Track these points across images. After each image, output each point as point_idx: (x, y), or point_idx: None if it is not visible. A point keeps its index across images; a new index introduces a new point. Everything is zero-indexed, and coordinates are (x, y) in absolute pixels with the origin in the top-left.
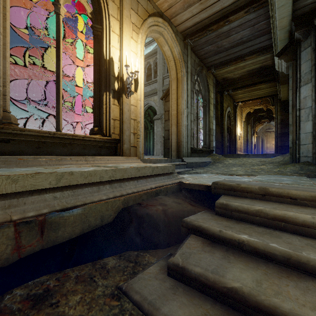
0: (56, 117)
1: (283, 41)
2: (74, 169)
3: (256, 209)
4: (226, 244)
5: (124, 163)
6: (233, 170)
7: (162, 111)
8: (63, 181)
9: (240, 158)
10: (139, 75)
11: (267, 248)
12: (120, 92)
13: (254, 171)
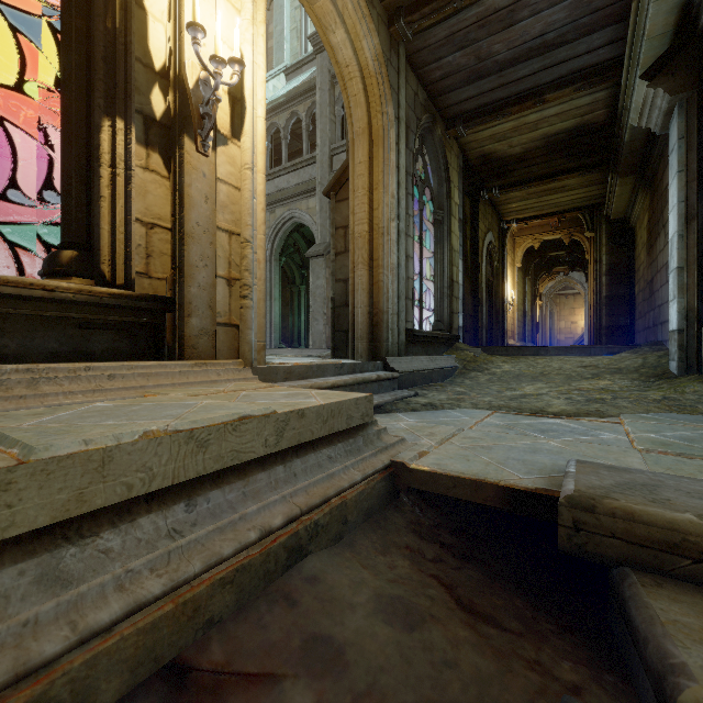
0: None
1: (658, 42)
2: None
3: None
4: None
5: (183, 387)
6: (531, 394)
7: (328, 236)
8: None
9: (528, 358)
10: (250, 82)
11: None
12: (173, 127)
13: (593, 399)
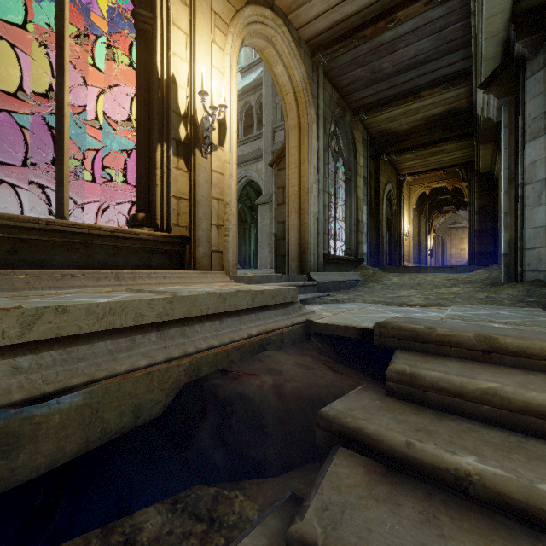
0: (55, 190)
1: (492, 61)
2: (77, 299)
3: (481, 387)
4: (425, 477)
5: (198, 284)
6: (403, 296)
7: (271, 189)
8: (41, 329)
9: (411, 274)
10: (229, 114)
11: (534, 498)
12: (190, 144)
13: (441, 298)
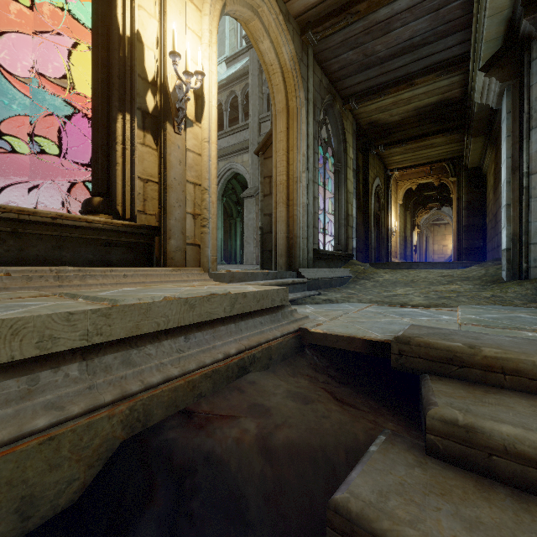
0: None
1: (493, 44)
2: None
3: None
4: None
5: (168, 283)
6: (400, 294)
7: (257, 182)
8: None
9: (403, 270)
10: (207, 85)
11: None
12: (159, 117)
13: (443, 297)
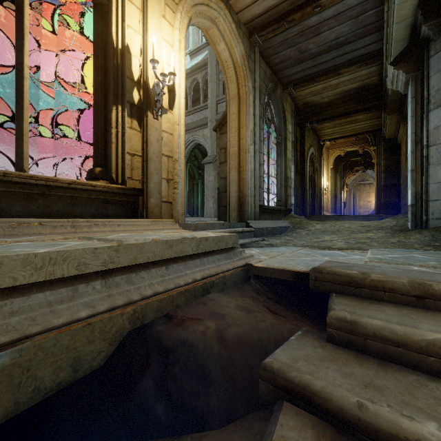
0: (15, 144)
1: (400, 43)
2: (19, 248)
3: (426, 338)
4: None
5: (149, 231)
6: (327, 240)
7: (215, 151)
8: None
9: (331, 221)
10: (177, 81)
11: None
12: (142, 107)
13: (359, 242)
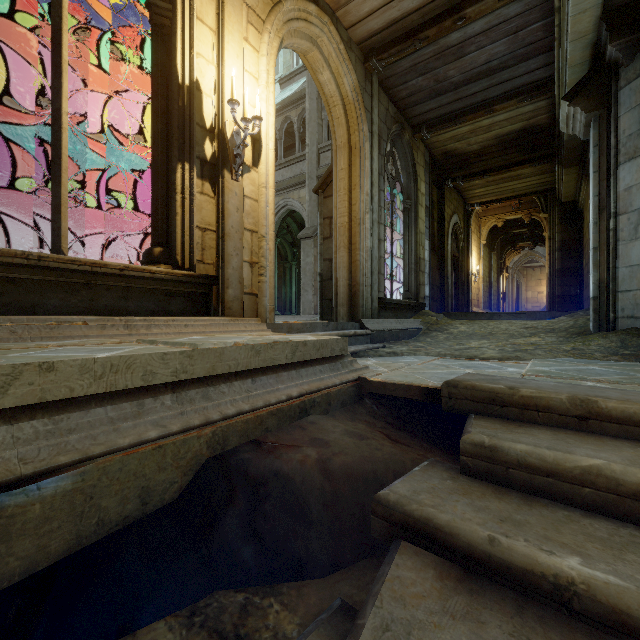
0: (50, 218)
1: (579, 68)
2: (71, 353)
3: (581, 464)
4: (514, 583)
5: (227, 333)
6: (473, 347)
7: (316, 221)
8: (20, 393)
9: (482, 321)
10: (265, 128)
11: None
12: (217, 164)
13: (519, 350)
